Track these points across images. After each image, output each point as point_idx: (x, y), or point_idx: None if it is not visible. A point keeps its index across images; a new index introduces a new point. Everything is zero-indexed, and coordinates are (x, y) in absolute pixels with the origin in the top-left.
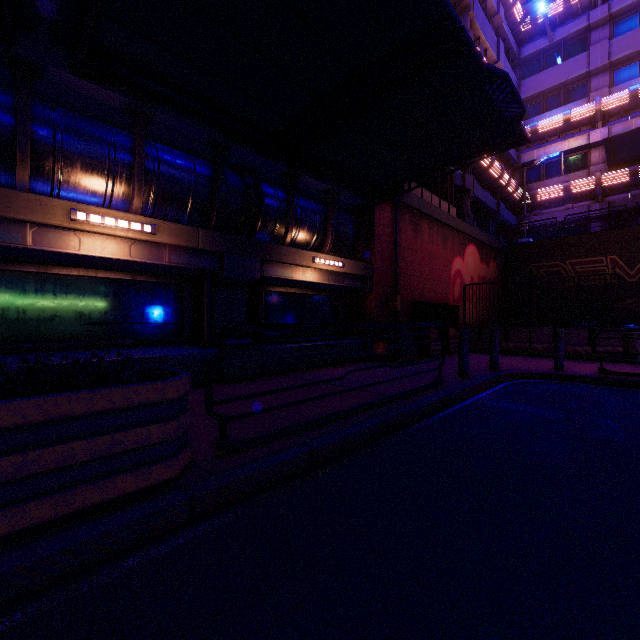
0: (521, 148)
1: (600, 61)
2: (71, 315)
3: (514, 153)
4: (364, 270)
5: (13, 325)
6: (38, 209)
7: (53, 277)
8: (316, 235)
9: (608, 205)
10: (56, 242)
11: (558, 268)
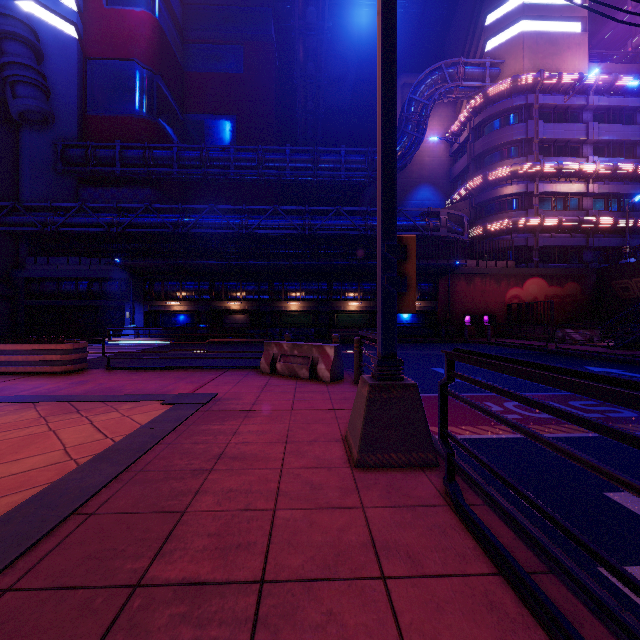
0: None
1: None
2: (348, 321)
3: (629, 188)
4: (432, 304)
5: (340, 323)
6: (343, 304)
7: (345, 314)
8: None
9: None
10: (346, 308)
11: (627, 285)
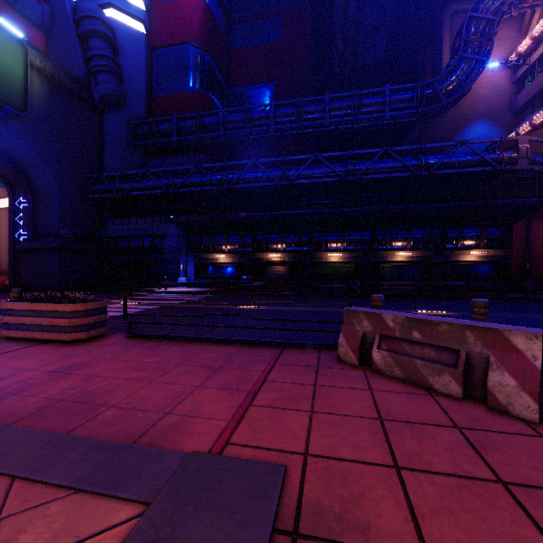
0: None
1: None
2: (394, 273)
3: None
4: (504, 253)
5: (385, 275)
6: (390, 254)
7: (391, 265)
8: (474, 242)
9: None
10: (393, 259)
11: None
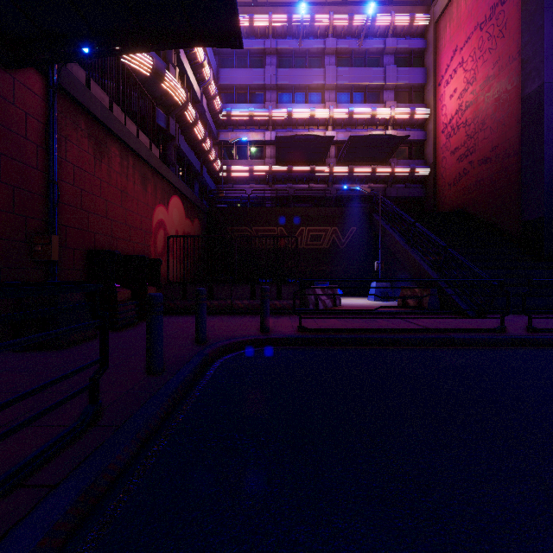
0: (219, 127)
1: (271, 80)
2: None
3: (214, 128)
4: None
5: None
6: None
7: None
8: None
9: (276, 190)
10: None
11: (247, 233)
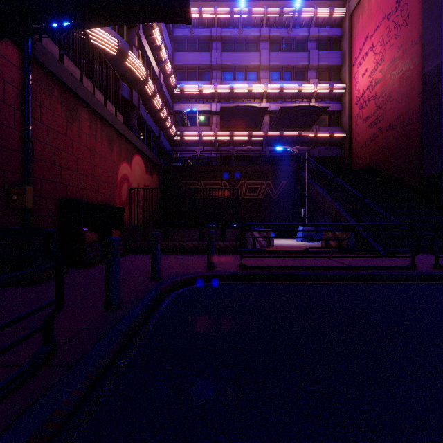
0: (174, 100)
1: (217, 61)
2: None
3: (170, 100)
4: None
5: None
6: None
7: None
8: None
9: (220, 151)
10: None
11: (197, 186)
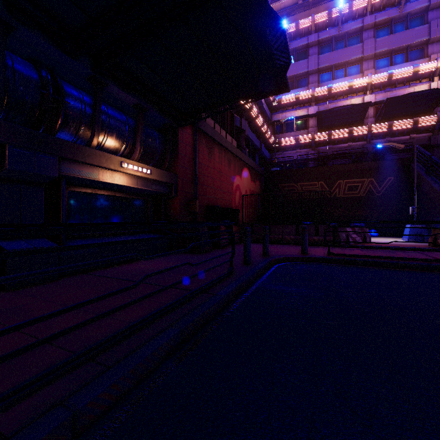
0: (273, 111)
1: (314, 66)
2: None
3: (269, 113)
4: (170, 178)
5: None
6: None
7: None
8: (125, 143)
9: (317, 152)
10: None
11: (294, 187)
